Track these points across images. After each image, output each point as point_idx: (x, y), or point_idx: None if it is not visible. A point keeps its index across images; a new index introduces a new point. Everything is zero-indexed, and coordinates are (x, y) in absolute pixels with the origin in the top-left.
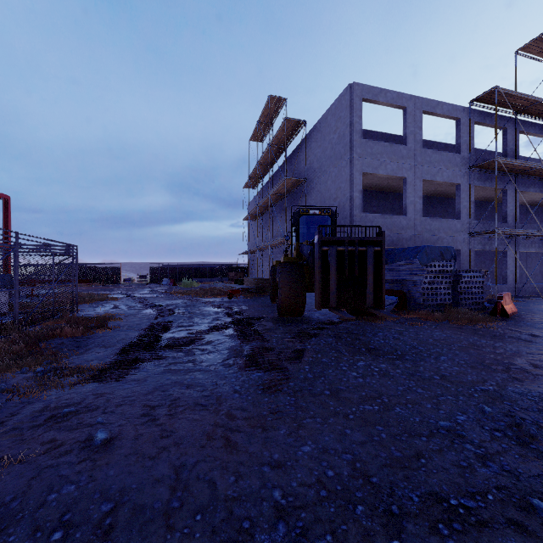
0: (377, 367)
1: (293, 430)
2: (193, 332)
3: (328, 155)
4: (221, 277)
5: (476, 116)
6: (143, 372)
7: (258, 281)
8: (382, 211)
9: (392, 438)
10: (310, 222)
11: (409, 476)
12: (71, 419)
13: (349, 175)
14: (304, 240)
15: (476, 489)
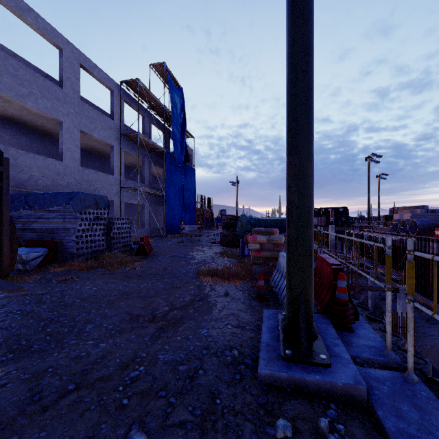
0: None
1: None
2: None
3: None
4: None
5: (125, 96)
6: None
7: None
8: (36, 153)
9: None
10: None
11: None
12: None
13: None
14: None
15: None
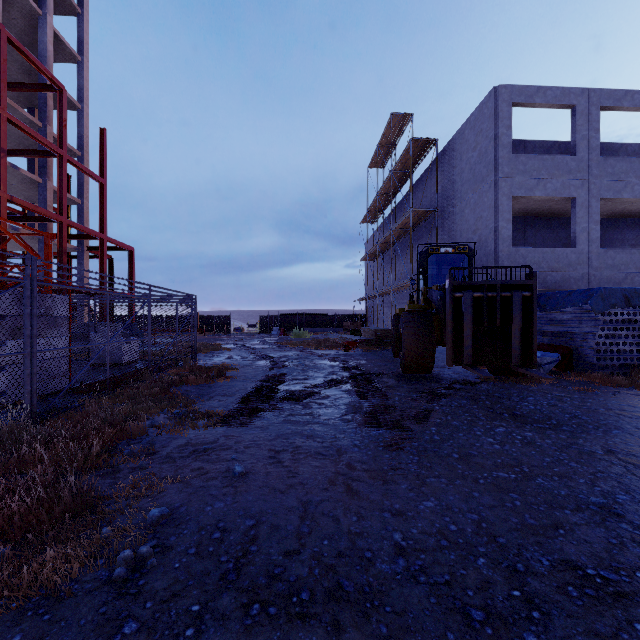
0: (521, 435)
1: (415, 486)
2: (309, 385)
3: (466, 178)
4: (334, 327)
5: None
6: (265, 420)
7: (378, 332)
8: (541, 243)
9: (527, 506)
10: (441, 262)
11: (541, 542)
12: (210, 454)
13: (494, 201)
14: (433, 284)
15: (622, 565)
